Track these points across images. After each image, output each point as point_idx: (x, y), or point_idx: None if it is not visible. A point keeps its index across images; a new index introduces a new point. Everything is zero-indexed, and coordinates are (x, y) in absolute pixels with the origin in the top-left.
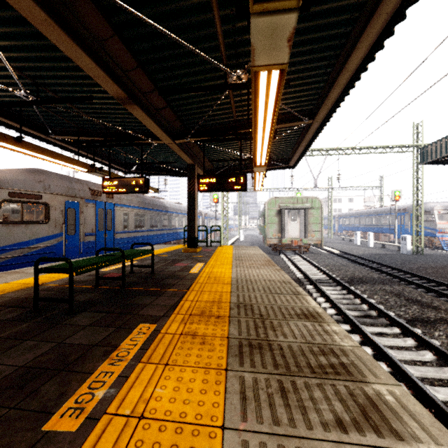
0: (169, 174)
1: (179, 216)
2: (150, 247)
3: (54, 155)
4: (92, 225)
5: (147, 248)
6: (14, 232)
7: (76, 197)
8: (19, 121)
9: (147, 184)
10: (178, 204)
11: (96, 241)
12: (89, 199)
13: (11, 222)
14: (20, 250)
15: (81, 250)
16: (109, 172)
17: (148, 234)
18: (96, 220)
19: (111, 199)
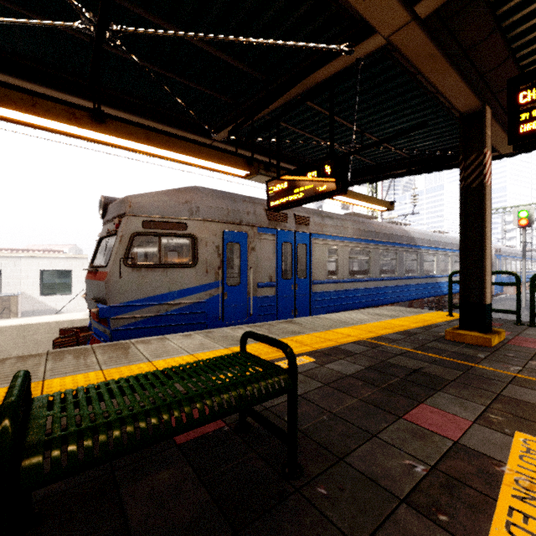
0: (415, 169)
1: (440, 254)
2: (374, 311)
3: (172, 145)
4: (270, 270)
5: (366, 314)
6: (148, 279)
7: (242, 225)
8: (174, 123)
9: (342, 171)
10: (438, 233)
11: (279, 296)
12: (264, 226)
13: (144, 266)
14: (156, 307)
15: (250, 311)
16: (277, 168)
17: (375, 286)
18: (278, 262)
19: (305, 226)
